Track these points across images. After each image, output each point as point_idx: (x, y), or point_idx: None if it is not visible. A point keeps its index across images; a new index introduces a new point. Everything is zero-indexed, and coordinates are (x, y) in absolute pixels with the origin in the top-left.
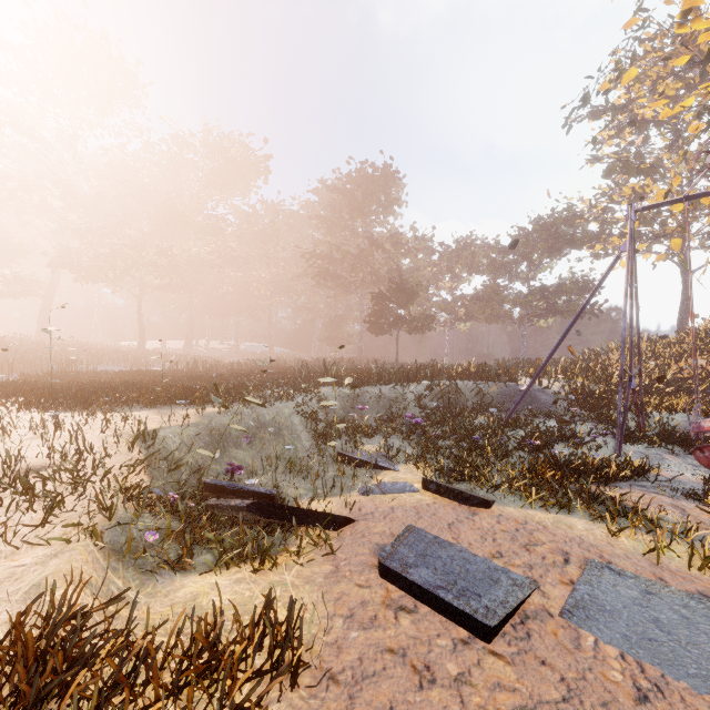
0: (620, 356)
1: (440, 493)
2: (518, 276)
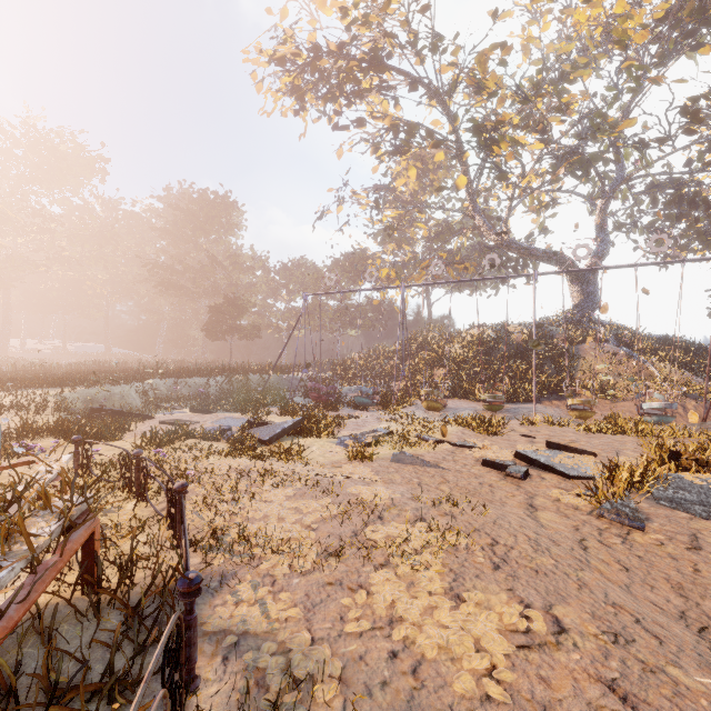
0: (295, 359)
1: (195, 412)
2: (334, 296)
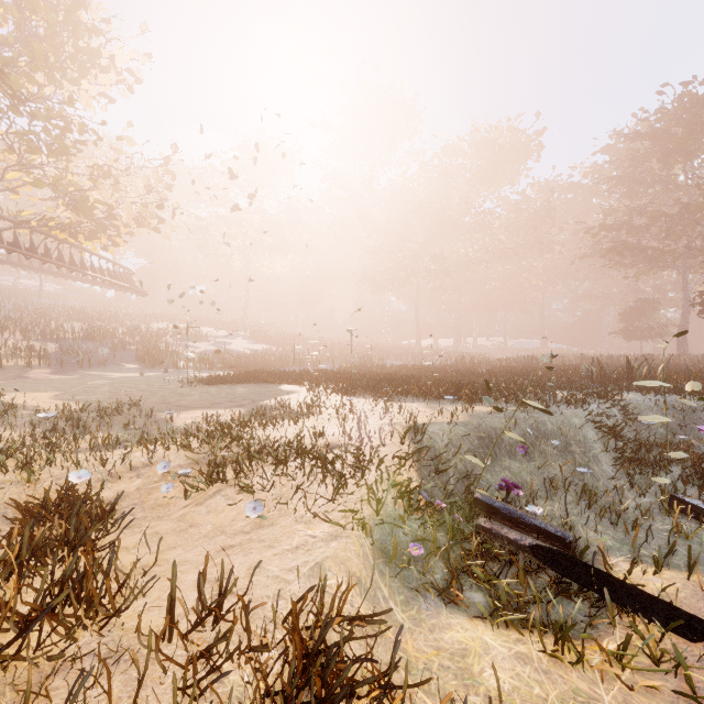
0: None
1: None
2: None
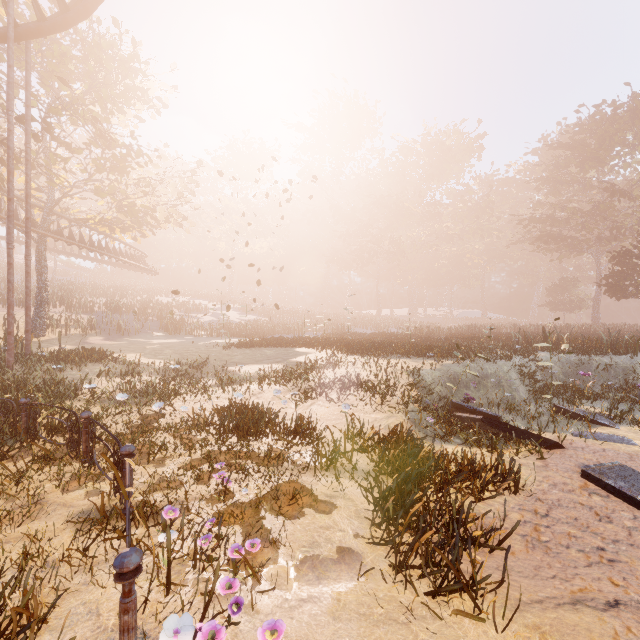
0: None
1: None
2: None
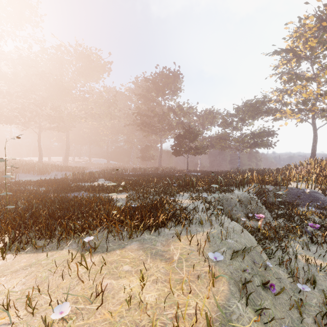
0: None
1: None
2: (237, 128)
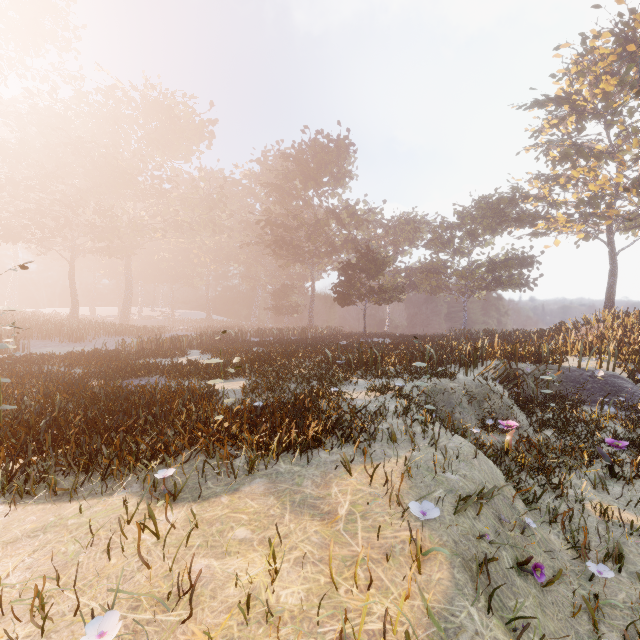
0: None
1: None
2: (461, 251)
